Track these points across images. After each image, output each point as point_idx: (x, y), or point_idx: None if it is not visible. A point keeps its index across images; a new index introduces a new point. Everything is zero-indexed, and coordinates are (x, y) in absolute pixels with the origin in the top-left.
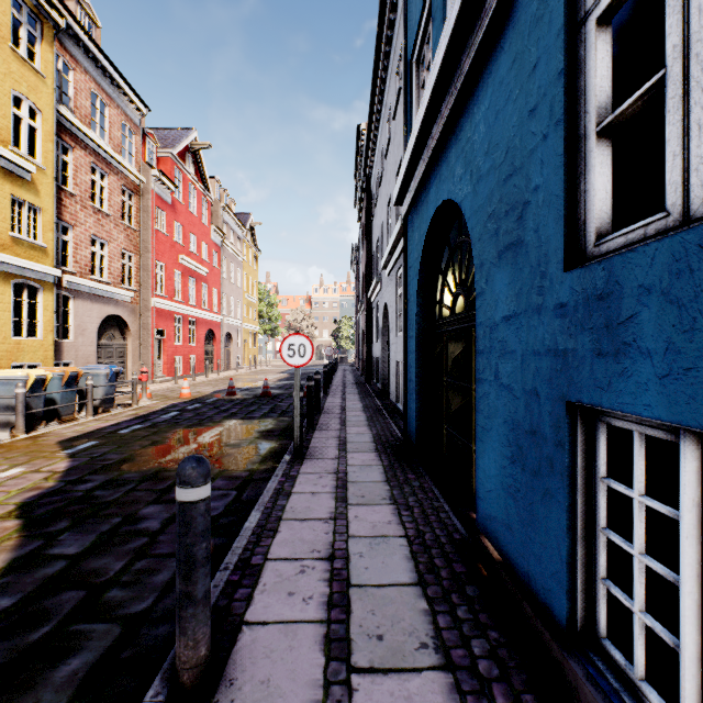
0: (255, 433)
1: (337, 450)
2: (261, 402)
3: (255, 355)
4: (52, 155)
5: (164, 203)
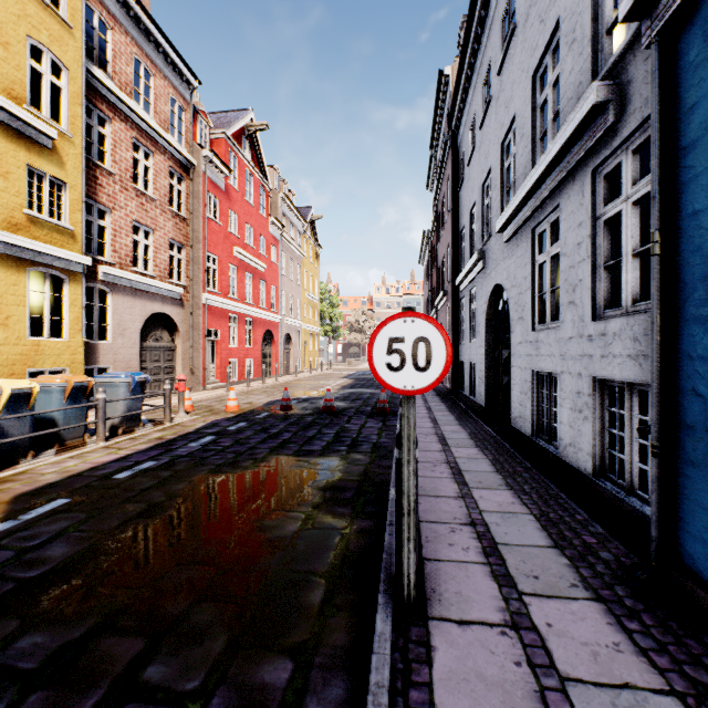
0: (313, 492)
1: (493, 583)
2: (323, 422)
3: (316, 358)
4: (81, 121)
5: (217, 189)
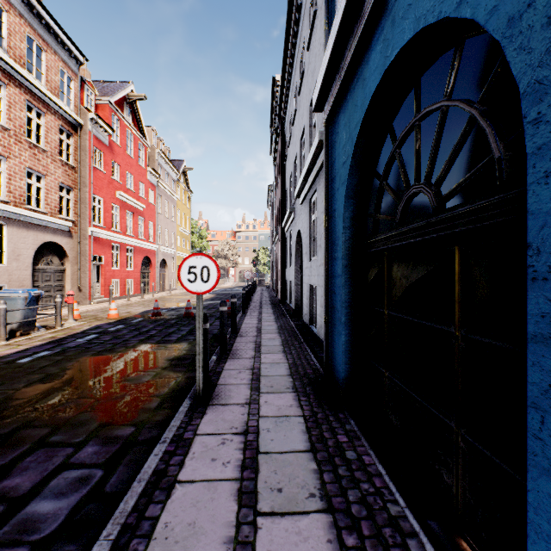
0: (164, 361)
1: (249, 390)
2: (183, 323)
3: None
4: None
5: (101, 144)
